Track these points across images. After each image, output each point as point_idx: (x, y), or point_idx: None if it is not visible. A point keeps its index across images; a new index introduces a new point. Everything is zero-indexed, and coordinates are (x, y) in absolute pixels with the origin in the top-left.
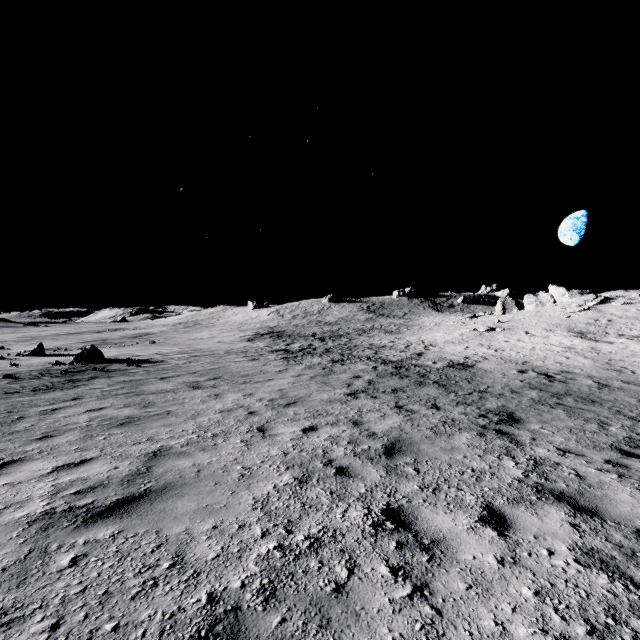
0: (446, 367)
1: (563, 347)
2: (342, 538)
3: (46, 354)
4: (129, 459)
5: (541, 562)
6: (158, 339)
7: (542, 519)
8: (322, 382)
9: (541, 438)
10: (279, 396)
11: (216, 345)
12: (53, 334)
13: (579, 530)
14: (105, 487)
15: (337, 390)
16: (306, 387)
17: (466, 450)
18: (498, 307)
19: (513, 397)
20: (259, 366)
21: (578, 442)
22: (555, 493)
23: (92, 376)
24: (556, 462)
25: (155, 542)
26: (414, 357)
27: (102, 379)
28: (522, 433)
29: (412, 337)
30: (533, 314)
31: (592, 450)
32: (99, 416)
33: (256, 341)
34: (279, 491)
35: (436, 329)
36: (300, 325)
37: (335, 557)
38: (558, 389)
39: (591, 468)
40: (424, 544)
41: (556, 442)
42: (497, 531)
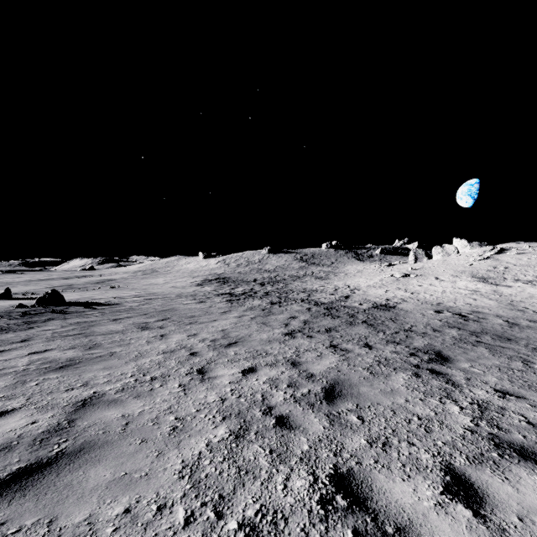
0: (371, 308)
1: (469, 290)
2: (285, 525)
3: (13, 298)
4: (53, 410)
5: None
6: (118, 284)
7: (517, 488)
8: (262, 322)
9: (475, 378)
10: (221, 336)
11: (169, 289)
12: (26, 280)
13: None
14: (10, 450)
15: (275, 330)
16: (247, 327)
17: (406, 393)
18: (411, 257)
19: (436, 335)
20: (205, 308)
21: (512, 382)
22: (516, 448)
23: (49, 318)
24: (500, 406)
25: None
26: (342, 299)
27: (57, 321)
28: (455, 372)
29: (339, 282)
30: (441, 262)
31: (529, 391)
32: (40, 359)
33: (205, 286)
34: (212, 450)
35: (359, 275)
36: (243, 272)
37: None
38: (474, 328)
39: None
40: (388, 534)
41: (491, 382)
42: (471, 509)
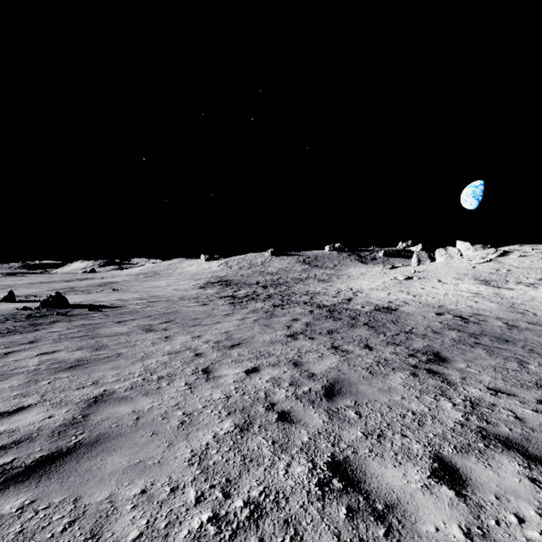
0: (373, 310)
1: (471, 293)
2: (286, 503)
3: (16, 300)
4: (67, 406)
5: (514, 534)
6: (121, 287)
7: (497, 472)
8: (264, 324)
9: (470, 377)
10: (225, 338)
11: (172, 292)
12: (28, 283)
13: (541, 487)
14: (32, 441)
15: (278, 332)
16: (250, 329)
17: (403, 391)
18: (414, 259)
19: (436, 337)
20: (208, 310)
21: (505, 381)
22: (501, 439)
23: (54, 320)
24: (491, 403)
25: (69, 516)
26: (345, 302)
27: (62, 323)
28: (451, 372)
29: (342, 285)
30: (444, 265)
31: (521, 389)
32: (50, 359)
33: (207, 288)
34: (219, 441)
35: (362, 278)
36: (246, 275)
37: (278, 532)
38: (474, 330)
39: (527, 409)
40: (378, 510)
41: (485, 381)
42: (454, 490)
